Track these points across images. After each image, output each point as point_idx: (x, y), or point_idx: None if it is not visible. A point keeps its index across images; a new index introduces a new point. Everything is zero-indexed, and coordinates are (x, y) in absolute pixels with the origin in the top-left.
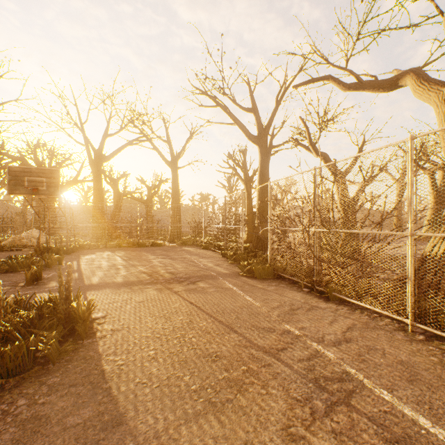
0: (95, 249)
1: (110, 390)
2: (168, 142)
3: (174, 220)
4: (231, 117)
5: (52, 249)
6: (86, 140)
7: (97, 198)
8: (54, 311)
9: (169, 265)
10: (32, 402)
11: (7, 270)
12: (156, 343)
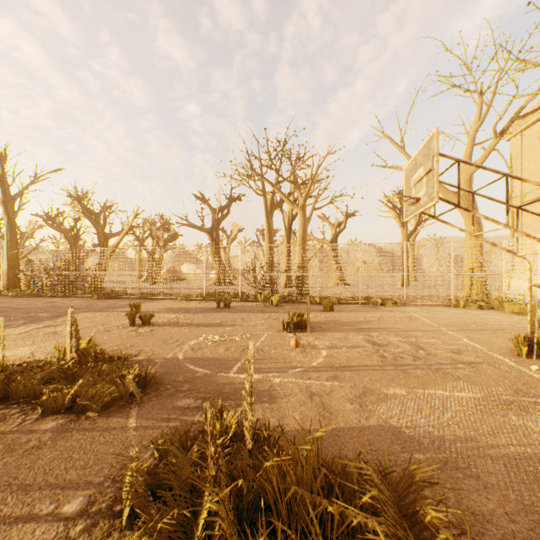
0: None
1: None
2: None
3: None
4: None
5: None
6: None
7: None
8: None
9: None
10: None
11: None
12: None
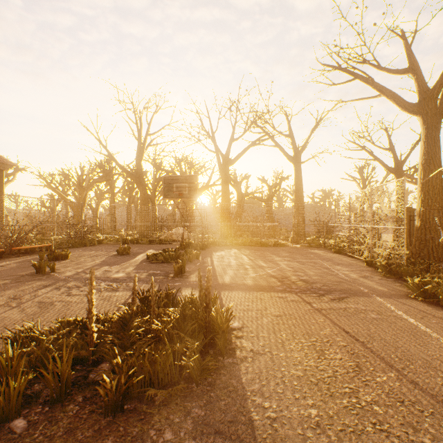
0: (223, 246)
1: None
2: (290, 136)
3: (297, 219)
4: (375, 87)
5: (191, 244)
6: (216, 147)
7: (224, 199)
8: (195, 314)
9: (298, 270)
10: (177, 440)
11: (162, 261)
12: (314, 394)
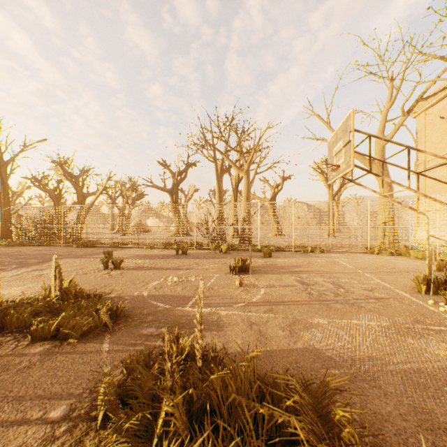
0: None
1: None
2: None
3: None
4: None
5: None
6: None
7: None
8: None
9: None
10: None
11: None
12: None
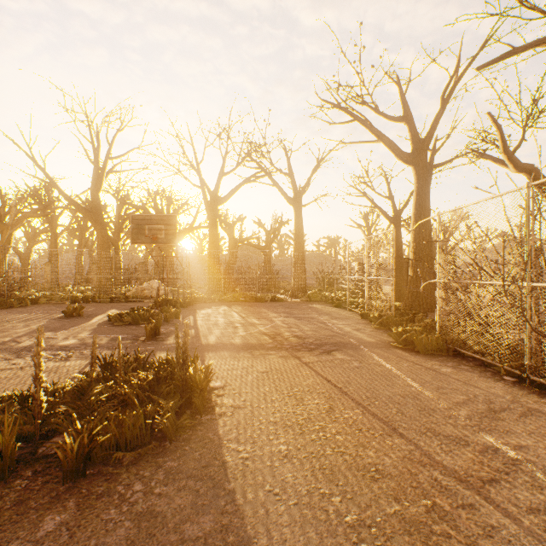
0: (211, 303)
1: (233, 494)
2: (290, 175)
3: (297, 270)
4: (373, 131)
5: (170, 301)
6: (202, 182)
7: (213, 246)
8: (171, 375)
9: (293, 326)
10: (148, 489)
11: (130, 322)
12: (287, 434)
